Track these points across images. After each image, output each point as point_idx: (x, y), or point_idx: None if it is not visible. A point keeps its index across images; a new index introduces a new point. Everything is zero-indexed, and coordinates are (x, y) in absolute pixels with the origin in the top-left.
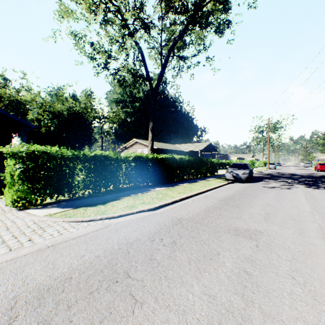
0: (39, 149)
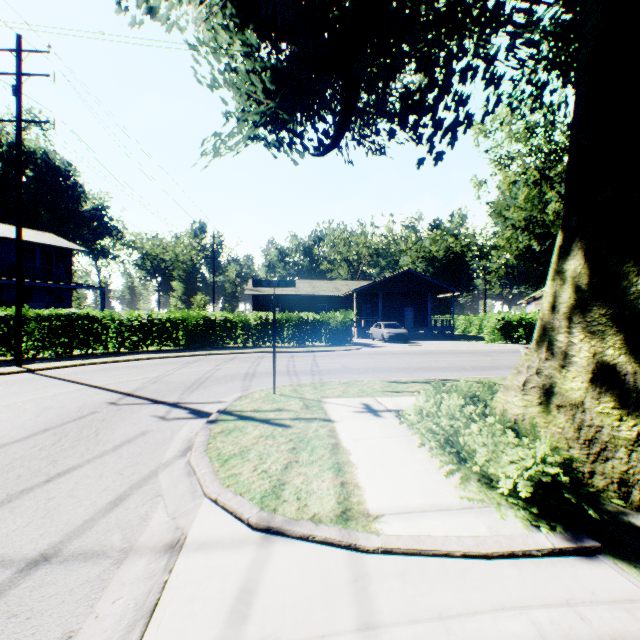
0: (504, 315)
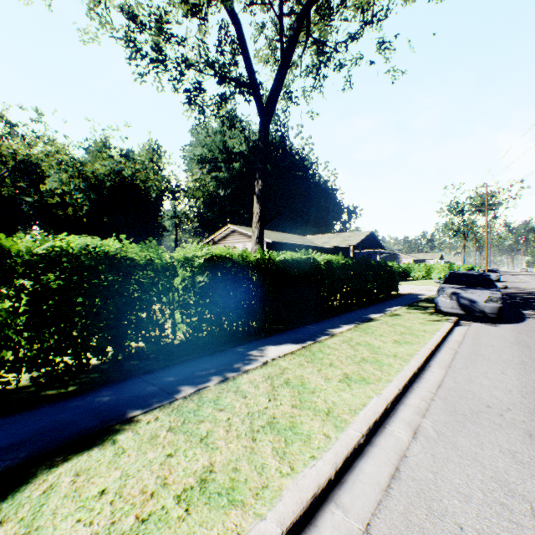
0: None
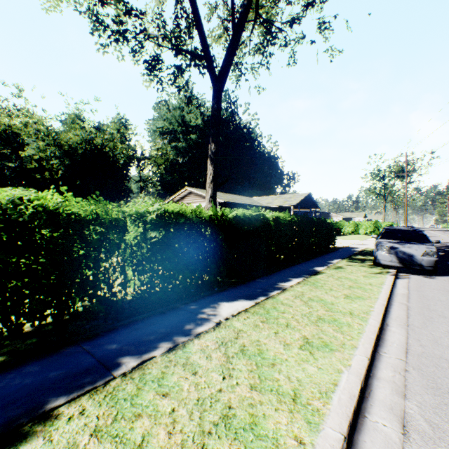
0: None
